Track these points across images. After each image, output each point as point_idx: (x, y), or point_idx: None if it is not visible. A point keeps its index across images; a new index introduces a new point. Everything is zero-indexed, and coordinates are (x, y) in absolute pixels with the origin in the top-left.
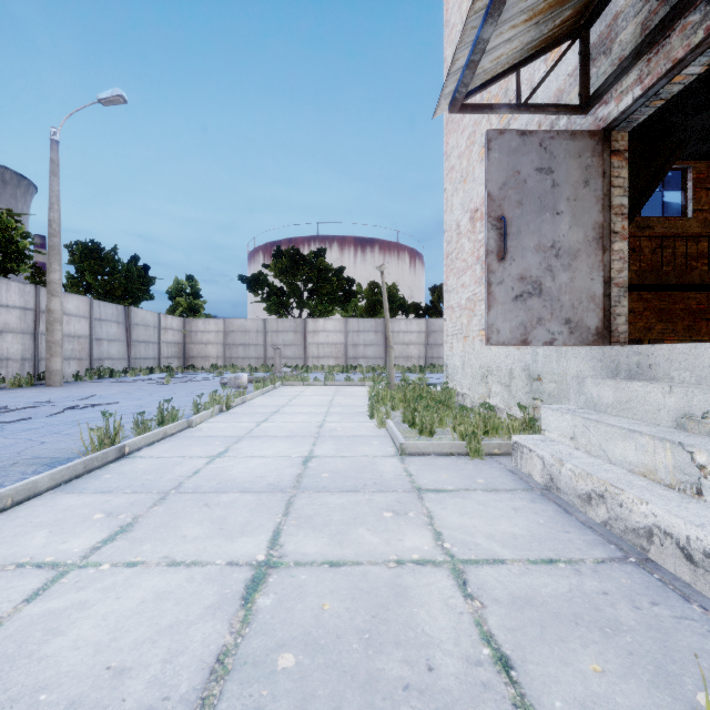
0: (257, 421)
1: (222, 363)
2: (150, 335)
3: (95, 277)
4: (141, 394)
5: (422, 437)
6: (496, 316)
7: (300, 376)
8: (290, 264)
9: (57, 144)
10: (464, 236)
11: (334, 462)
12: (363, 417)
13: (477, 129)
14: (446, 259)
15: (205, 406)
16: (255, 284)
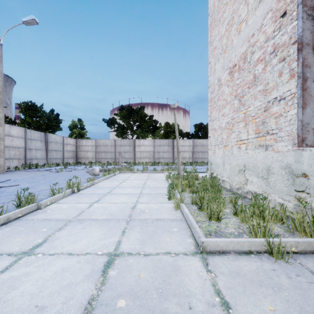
0: (92, 201)
1: (94, 160)
2: (58, 147)
3: (31, 119)
4: (39, 178)
5: (211, 222)
6: (312, 114)
7: (129, 168)
8: (127, 113)
9: (1, 46)
10: (224, 85)
11: (136, 266)
12: (163, 198)
13: (235, 14)
14: (210, 102)
15: (59, 191)
16: (111, 123)
